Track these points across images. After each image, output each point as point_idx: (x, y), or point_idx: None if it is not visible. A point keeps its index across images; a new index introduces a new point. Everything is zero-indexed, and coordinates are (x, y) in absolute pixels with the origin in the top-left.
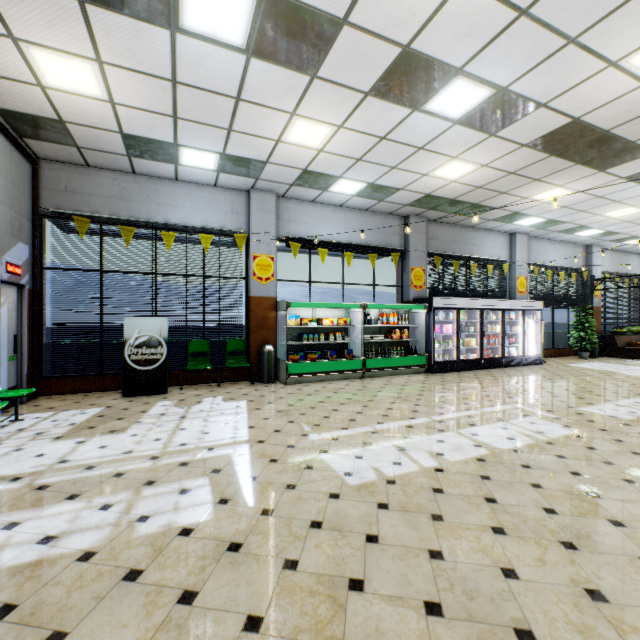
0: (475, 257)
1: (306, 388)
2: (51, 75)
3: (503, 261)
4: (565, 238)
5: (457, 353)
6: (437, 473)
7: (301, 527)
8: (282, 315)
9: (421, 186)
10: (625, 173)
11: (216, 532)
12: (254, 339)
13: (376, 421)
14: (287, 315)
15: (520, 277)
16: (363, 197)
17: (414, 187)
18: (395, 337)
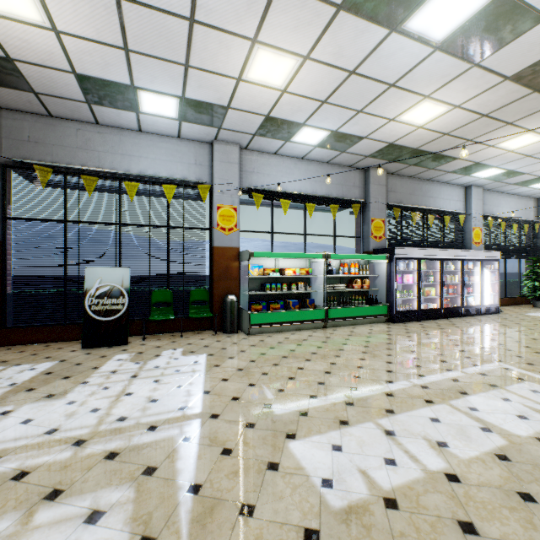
0: (432, 209)
1: (269, 339)
2: None
3: (458, 213)
4: (518, 191)
5: (418, 303)
6: (452, 485)
7: None
8: (245, 265)
9: (385, 134)
10: None
11: None
12: (217, 289)
13: (348, 385)
14: (250, 265)
15: (475, 228)
16: (325, 148)
17: (378, 135)
18: (356, 287)
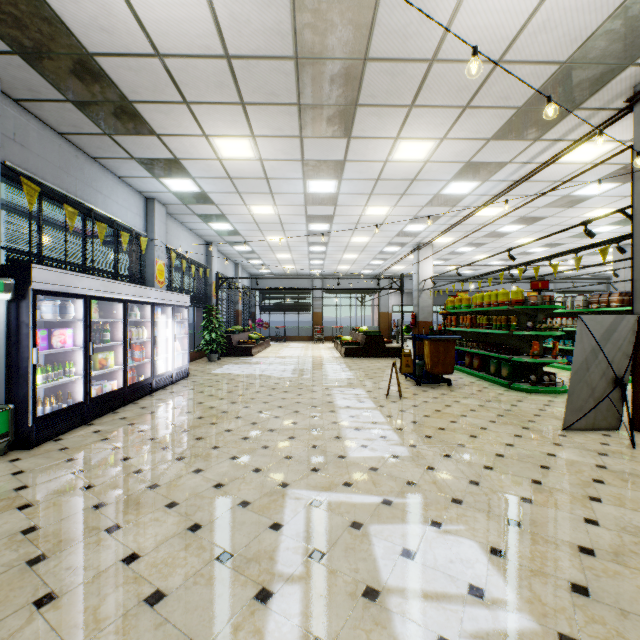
0: (102, 214)
1: None
2: None
3: (139, 234)
4: (198, 227)
5: (87, 386)
6: None
7: None
8: None
9: None
10: (310, 154)
11: None
12: None
13: None
14: None
15: (160, 261)
16: None
17: None
18: None
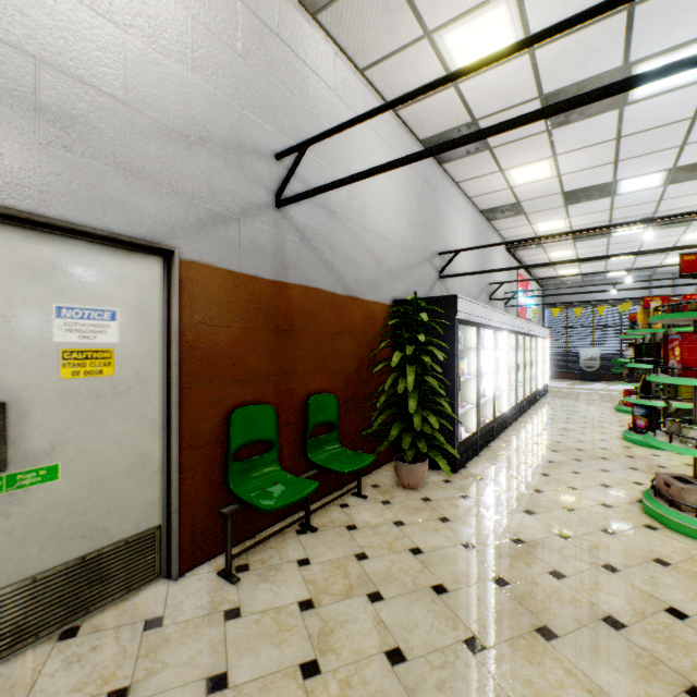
0: None
1: None
2: (562, 273)
3: None
4: None
5: None
6: None
7: None
8: None
9: None
10: None
11: (618, 395)
12: None
13: None
14: None
15: None
16: None
17: None
18: None
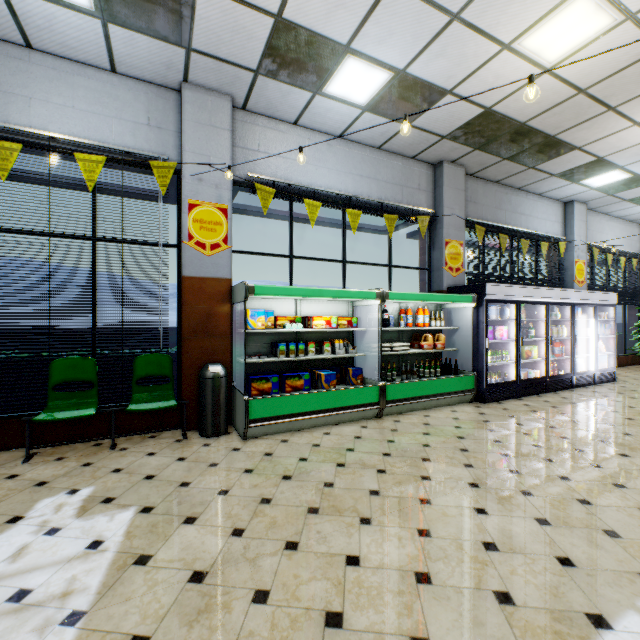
0: (524, 232)
1: (282, 450)
2: None
3: (556, 239)
4: (628, 212)
5: (517, 370)
6: None
7: None
8: (242, 310)
9: (485, 84)
10: None
11: None
12: (189, 353)
13: None
14: (249, 310)
15: (578, 261)
16: (380, 114)
17: (472, 87)
18: (426, 346)
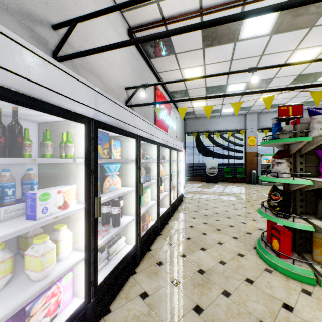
0: None
1: (269, 186)
2: (195, 105)
3: None
4: None
5: None
6: None
7: (256, 204)
8: (259, 159)
9: None
10: None
11: (237, 201)
12: (247, 168)
13: None
14: (261, 159)
15: None
16: None
17: None
18: None
